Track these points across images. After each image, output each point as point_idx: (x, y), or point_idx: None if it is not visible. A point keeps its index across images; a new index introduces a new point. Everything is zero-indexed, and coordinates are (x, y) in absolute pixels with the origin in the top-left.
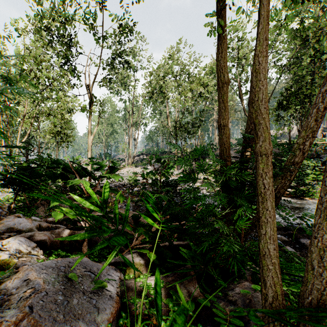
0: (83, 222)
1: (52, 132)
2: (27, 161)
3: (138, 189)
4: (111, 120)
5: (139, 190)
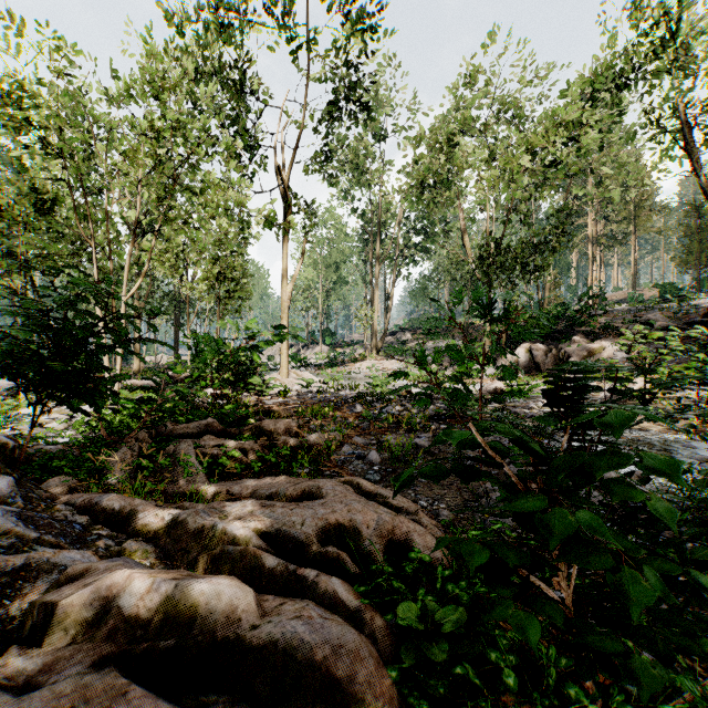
0: (116, 575)
1: (207, 277)
2: (177, 346)
3: (396, 409)
4: (334, 256)
5: (398, 413)
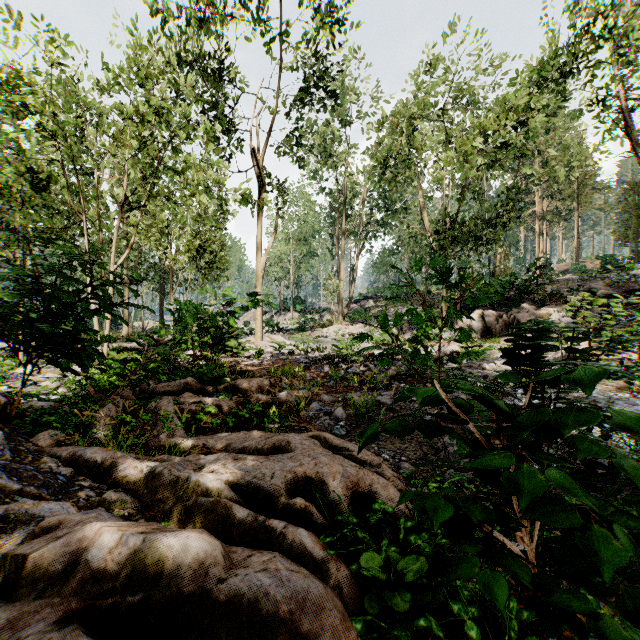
0: (87, 528)
1: (188, 249)
2: (162, 313)
3: (360, 369)
4: (304, 231)
5: (362, 373)
